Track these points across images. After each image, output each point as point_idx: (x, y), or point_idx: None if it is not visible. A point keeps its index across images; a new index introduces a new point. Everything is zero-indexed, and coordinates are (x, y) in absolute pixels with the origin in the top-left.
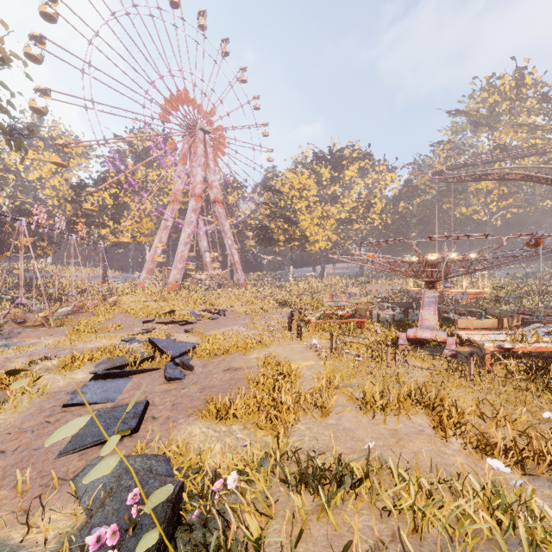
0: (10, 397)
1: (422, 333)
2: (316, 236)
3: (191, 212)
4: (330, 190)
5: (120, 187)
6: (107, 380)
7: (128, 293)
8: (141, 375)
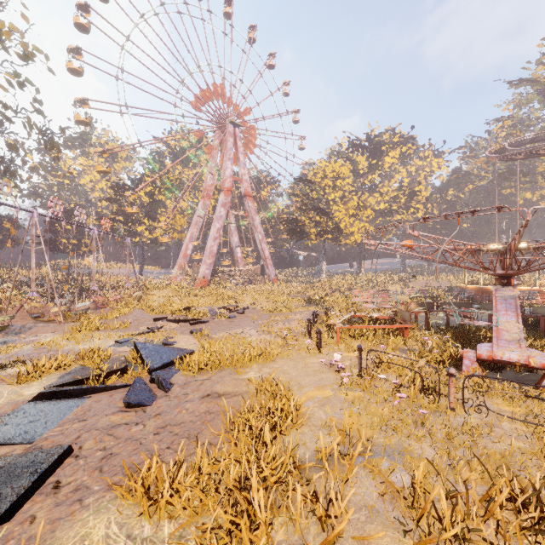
0: None
1: (502, 352)
2: (352, 228)
3: (220, 207)
4: (368, 179)
5: (154, 185)
6: (51, 402)
7: (156, 288)
8: (101, 395)
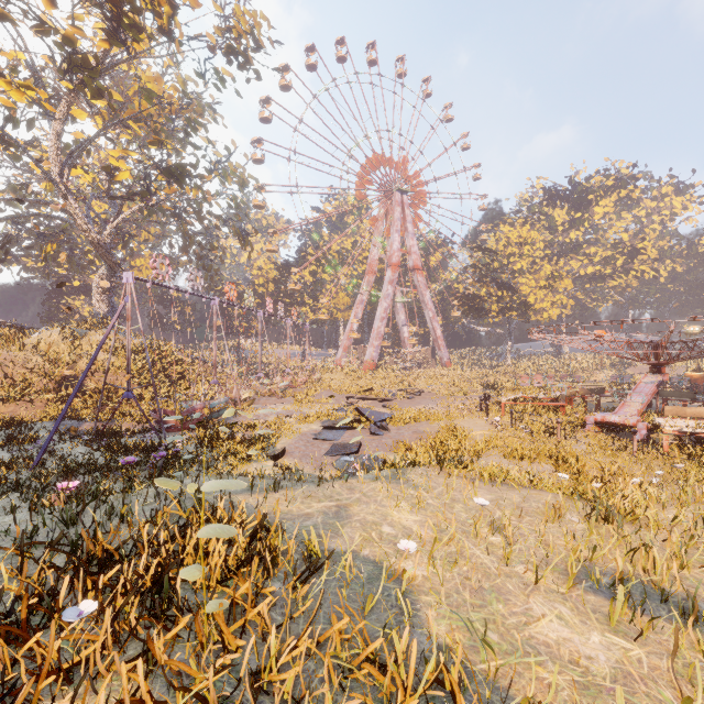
0: (283, 432)
1: (610, 417)
2: (542, 303)
3: (387, 284)
4: (569, 236)
5: (318, 264)
6: (333, 431)
7: (328, 371)
8: (354, 431)
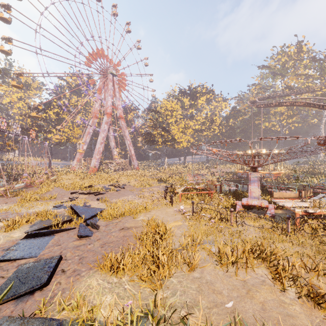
0: None
1: (252, 201)
2: (181, 139)
3: (104, 124)
4: (189, 111)
5: (60, 108)
6: (35, 238)
7: (64, 174)
8: (61, 233)
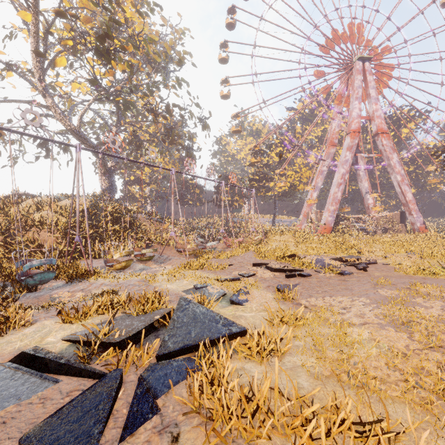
0: None
1: None
2: None
3: (345, 151)
4: None
5: (283, 145)
6: (17, 372)
7: (278, 234)
8: (65, 383)
